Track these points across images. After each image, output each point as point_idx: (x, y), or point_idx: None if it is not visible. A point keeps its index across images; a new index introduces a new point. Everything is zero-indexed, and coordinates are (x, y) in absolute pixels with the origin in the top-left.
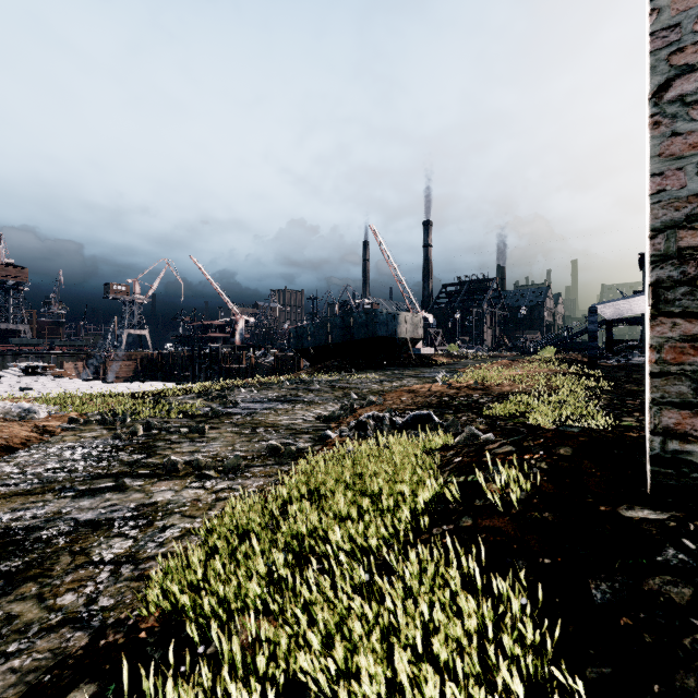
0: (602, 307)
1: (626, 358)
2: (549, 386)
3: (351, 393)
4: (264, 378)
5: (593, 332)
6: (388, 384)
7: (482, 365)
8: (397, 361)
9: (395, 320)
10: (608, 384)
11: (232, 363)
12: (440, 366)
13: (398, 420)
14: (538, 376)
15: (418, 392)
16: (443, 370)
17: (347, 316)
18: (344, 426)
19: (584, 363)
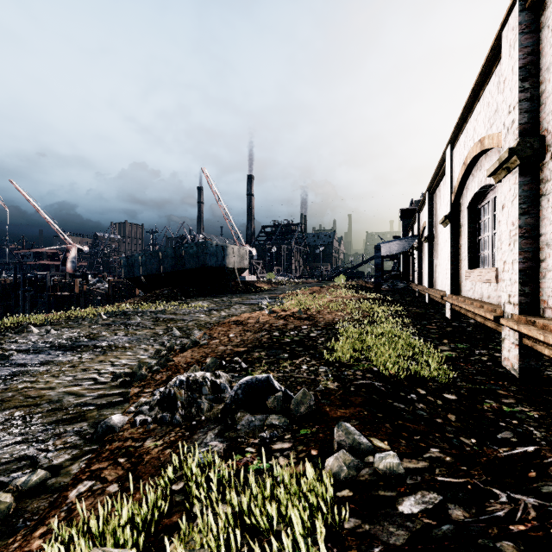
0: (383, 245)
1: (393, 284)
2: (361, 313)
3: (173, 329)
4: (80, 311)
5: (378, 264)
6: (217, 313)
7: (298, 292)
8: (226, 288)
9: (224, 251)
10: (401, 308)
11: (63, 291)
12: (263, 293)
13: (224, 384)
14: (348, 303)
15: (246, 324)
16: (266, 296)
17: (178, 247)
18: (147, 394)
19: (369, 288)
